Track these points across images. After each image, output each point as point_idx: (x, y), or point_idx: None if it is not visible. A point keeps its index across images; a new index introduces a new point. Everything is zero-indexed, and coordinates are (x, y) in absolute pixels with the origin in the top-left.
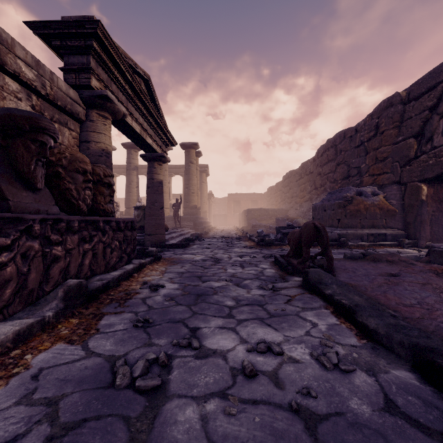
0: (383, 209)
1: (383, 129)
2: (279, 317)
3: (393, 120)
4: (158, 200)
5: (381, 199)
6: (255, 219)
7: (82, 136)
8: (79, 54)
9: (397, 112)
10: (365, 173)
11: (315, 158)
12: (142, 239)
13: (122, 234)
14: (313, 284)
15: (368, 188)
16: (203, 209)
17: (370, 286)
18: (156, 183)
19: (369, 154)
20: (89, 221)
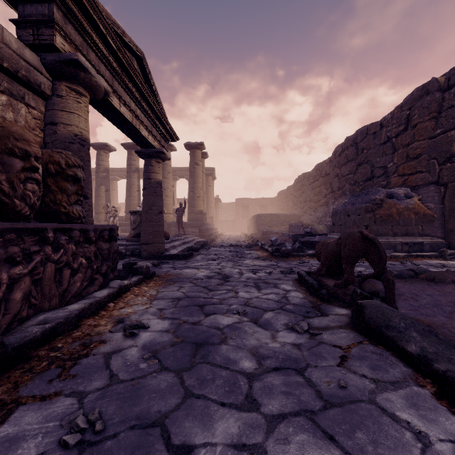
0: (418, 214)
1: (417, 121)
2: (341, 407)
3: (429, 110)
4: (156, 203)
5: (416, 201)
6: (266, 225)
7: (47, 116)
8: (38, 2)
9: (435, 101)
10: (392, 173)
11: (332, 158)
12: (139, 249)
13: (94, 247)
14: (376, 327)
15: (400, 190)
16: (210, 214)
17: (453, 326)
18: (154, 184)
19: (397, 151)
20: (26, 230)
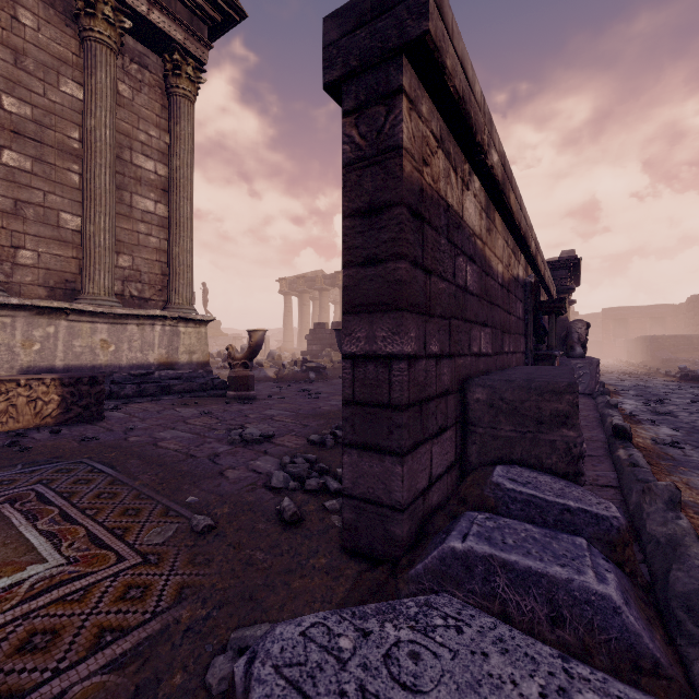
0: None
1: None
2: None
3: None
4: None
5: None
6: (665, 350)
7: None
8: (560, 270)
9: None
10: None
11: None
12: None
13: None
14: None
15: None
16: None
17: None
18: None
19: None
20: None
